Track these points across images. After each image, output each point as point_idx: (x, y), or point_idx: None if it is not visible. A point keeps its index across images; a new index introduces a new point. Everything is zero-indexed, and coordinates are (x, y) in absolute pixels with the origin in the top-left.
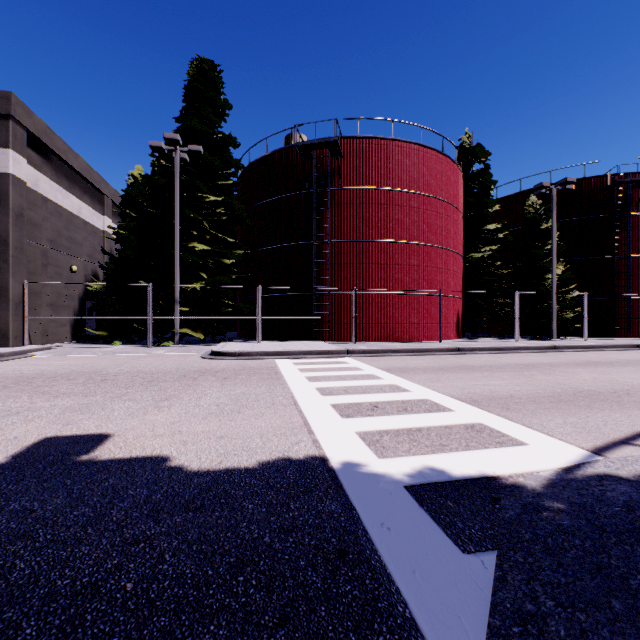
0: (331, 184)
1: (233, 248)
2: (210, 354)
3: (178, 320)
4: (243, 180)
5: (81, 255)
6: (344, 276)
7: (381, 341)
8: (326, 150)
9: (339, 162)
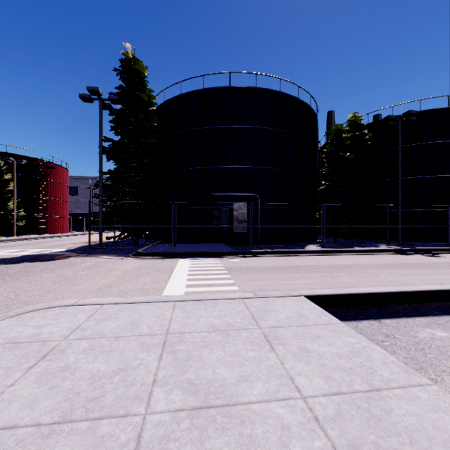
0: None
1: None
2: None
3: None
4: None
5: None
6: None
7: None
8: None
9: None
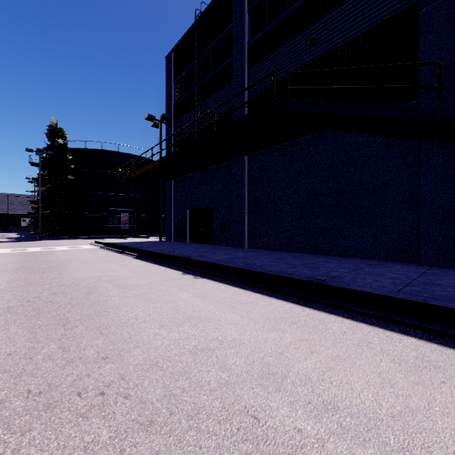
0: None
1: None
2: None
3: None
4: None
5: None
6: None
7: None
8: None
9: None
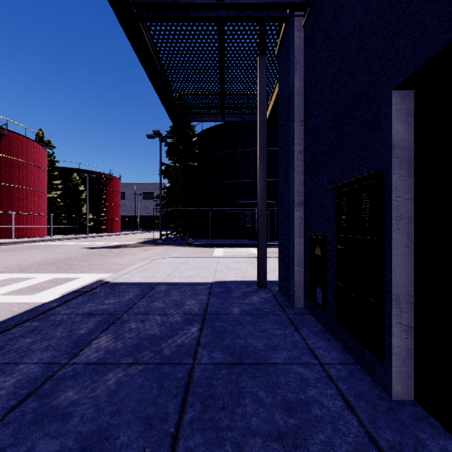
0: None
1: None
2: None
3: None
4: None
5: None
6: None
7: (21, 238)
8: None
9: None
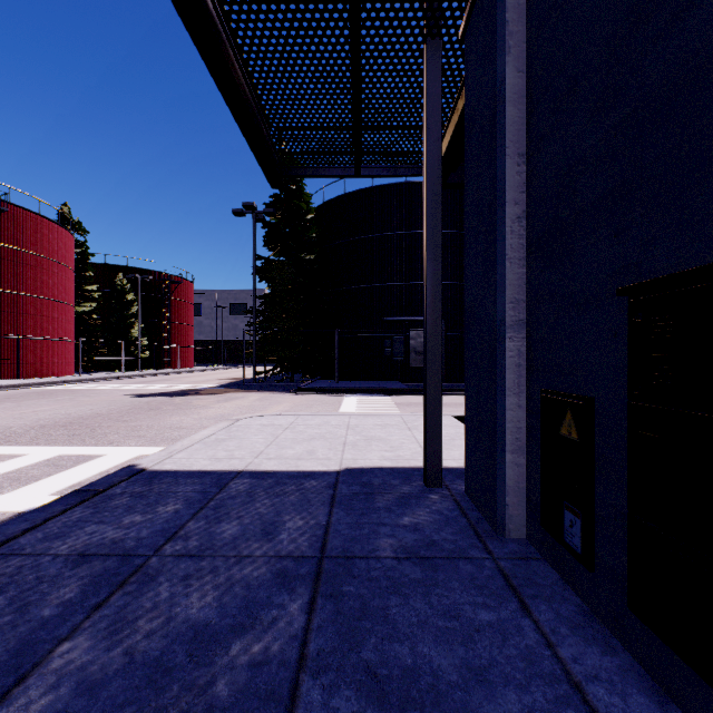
0: None
1: None
2: None
3: None
4: None
5: None
6: None
7: (32, 378)
8: None
9: None
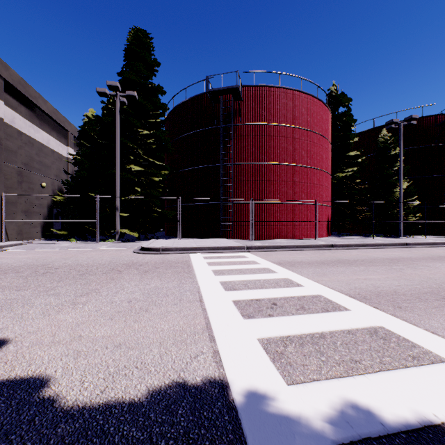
0: (233, 121)
1: (161, 169)
2: (140, 249)
3: (118, 223)
4: (169, 120)
5: (49, 175)
6: (243, 190)
7: (271, 238)
8: (230, 96)
9: (239, 104)
